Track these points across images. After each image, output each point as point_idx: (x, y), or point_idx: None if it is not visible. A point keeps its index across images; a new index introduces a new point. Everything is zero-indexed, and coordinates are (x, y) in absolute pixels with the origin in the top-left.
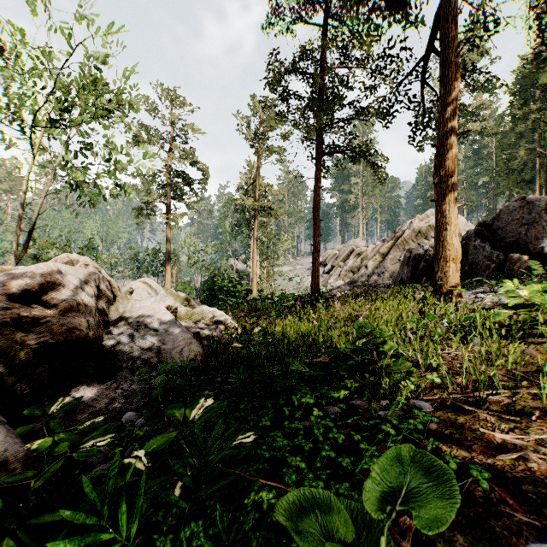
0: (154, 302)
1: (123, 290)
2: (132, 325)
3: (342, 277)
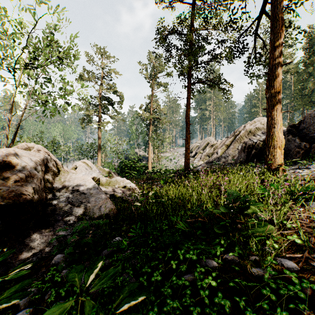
0: (84, 174)
1: (71, 166)
2: (68, 189)
3: (202, 159)
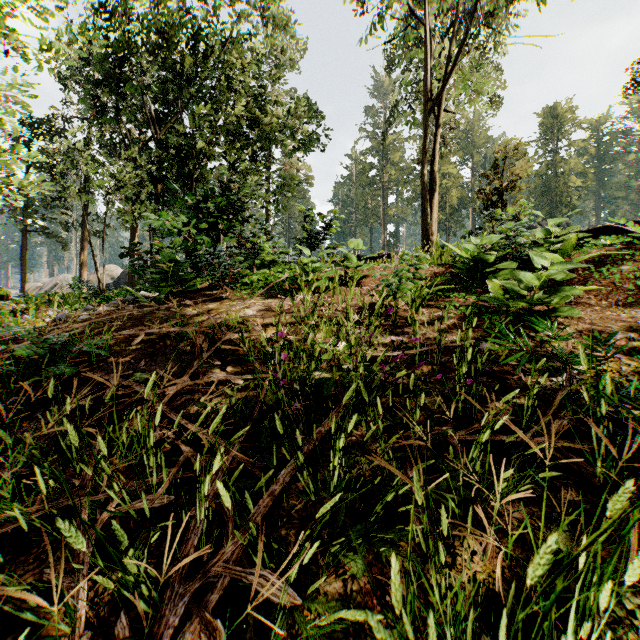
0: None
1: None
2: None
3: None
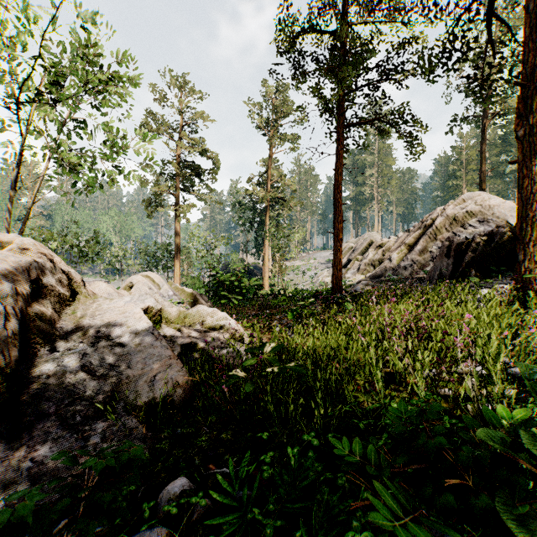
0: (128, 301)
1: (123, 284)
2: (88, 336)
3: (361, 271)
